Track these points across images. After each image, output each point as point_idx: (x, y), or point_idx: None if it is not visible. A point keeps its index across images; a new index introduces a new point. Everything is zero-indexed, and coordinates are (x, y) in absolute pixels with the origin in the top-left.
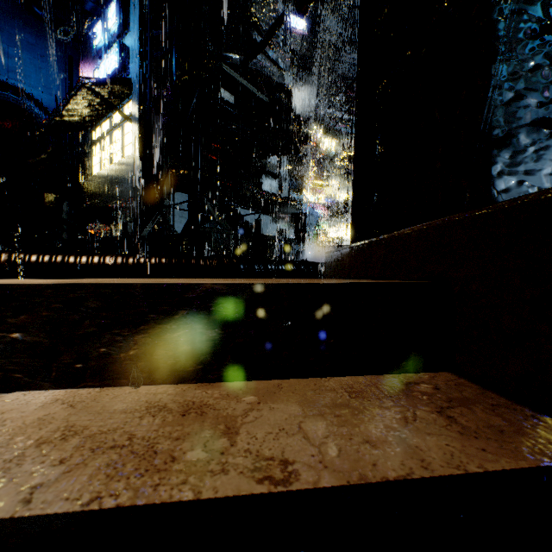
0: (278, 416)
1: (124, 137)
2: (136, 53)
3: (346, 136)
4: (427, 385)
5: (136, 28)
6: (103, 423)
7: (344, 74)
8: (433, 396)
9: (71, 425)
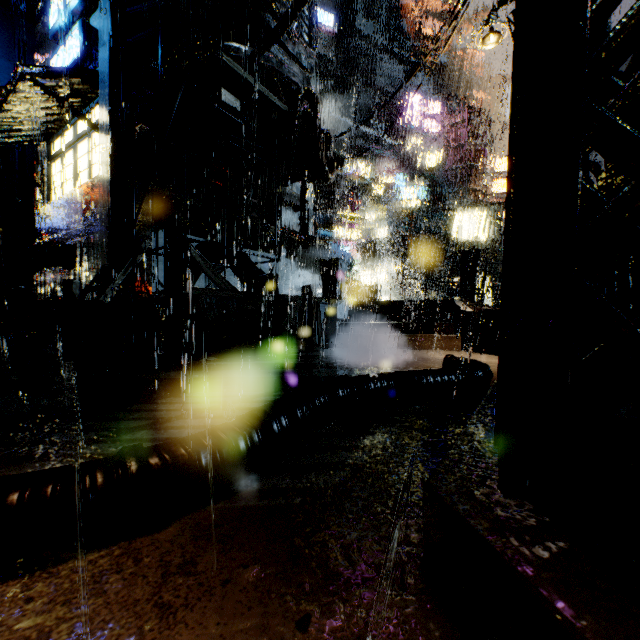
0: None
1: (92, 152)
2: (105, 36)
3: (382, 160)
4: None
5: (105, 1)
6: None
7: (380, 86)
8: None
9: None
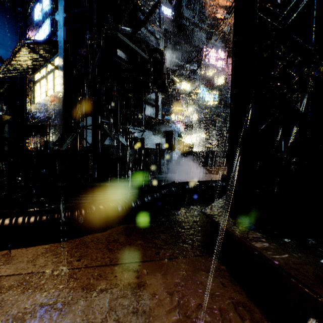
0: None
1: (55, 79)
2: (61, 24)
3: (195, 81)
4: None
5: (61, 7)
6: None
7: (194, 44)
8: None
9: None
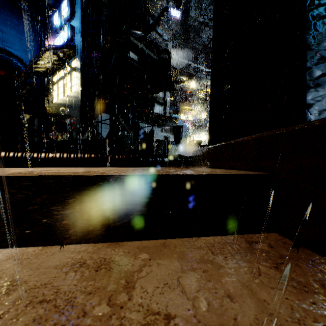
0: (163, 271)
1: (72, 80)
2: (79, 30)
3: (204, 80)
4: (264, 244)
5: (79, 15)
6: (39, 278)
7: (203, 43)
8: (269, 253)
9: (15, 280)
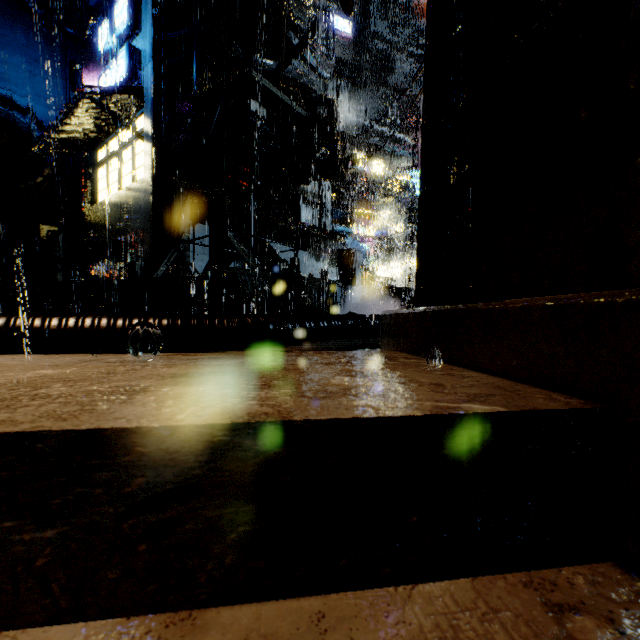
0: None
1: (135, 158)
2: (149, 57)
3: (398, 158)
4: (595, 619)
5: (149, 27)
6: None
7: (396, 86)
8: None
9: None
